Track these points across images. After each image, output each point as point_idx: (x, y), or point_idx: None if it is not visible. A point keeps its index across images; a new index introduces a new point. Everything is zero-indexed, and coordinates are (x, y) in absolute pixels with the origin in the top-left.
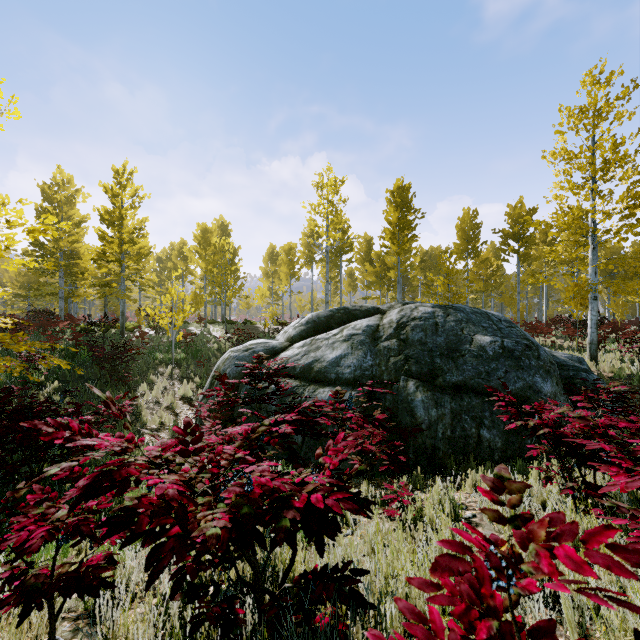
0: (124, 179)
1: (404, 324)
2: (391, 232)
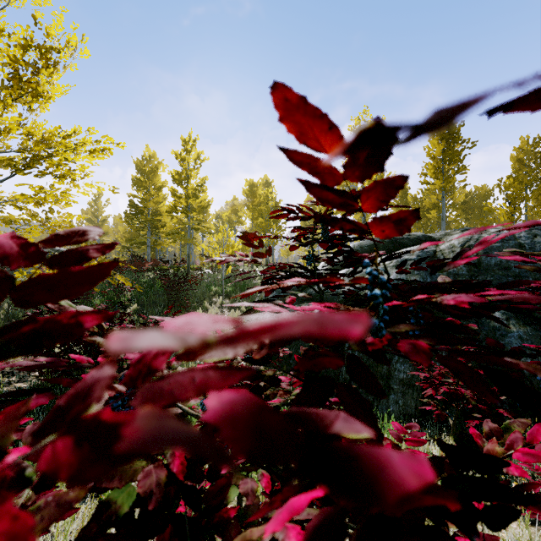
0: (189, 146)
1: (472, 247)
2: (434, 166)
